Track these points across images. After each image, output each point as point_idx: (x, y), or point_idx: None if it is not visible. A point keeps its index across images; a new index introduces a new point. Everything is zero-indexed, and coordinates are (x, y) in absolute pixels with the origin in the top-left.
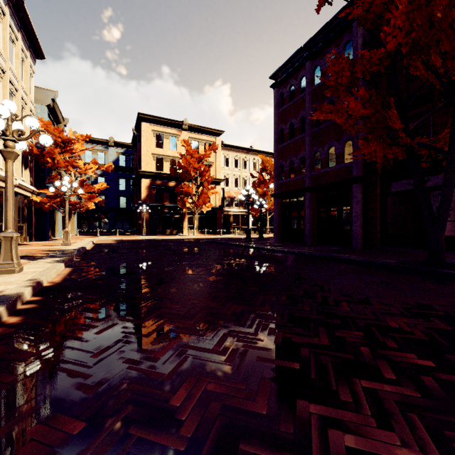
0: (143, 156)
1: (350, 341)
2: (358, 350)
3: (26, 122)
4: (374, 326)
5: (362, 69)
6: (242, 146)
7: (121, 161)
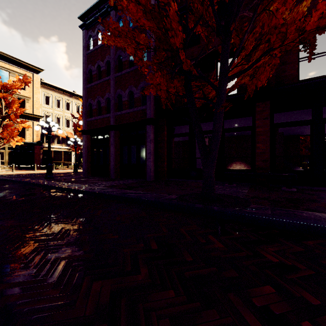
0: None
1: None
2: None
3: None
4: None
5: None
6: (65, 89)
7: None
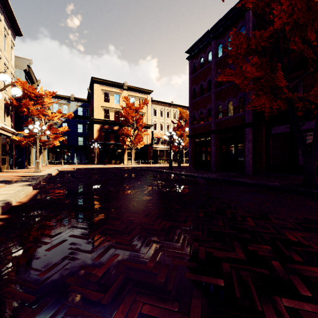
0: (95, 107)
1: (261, 255)
2: (271, 264)
3: (0, 77)
4: (277, 240)
5: (255, 42)
6: (166, 102)
7: (80, 112)
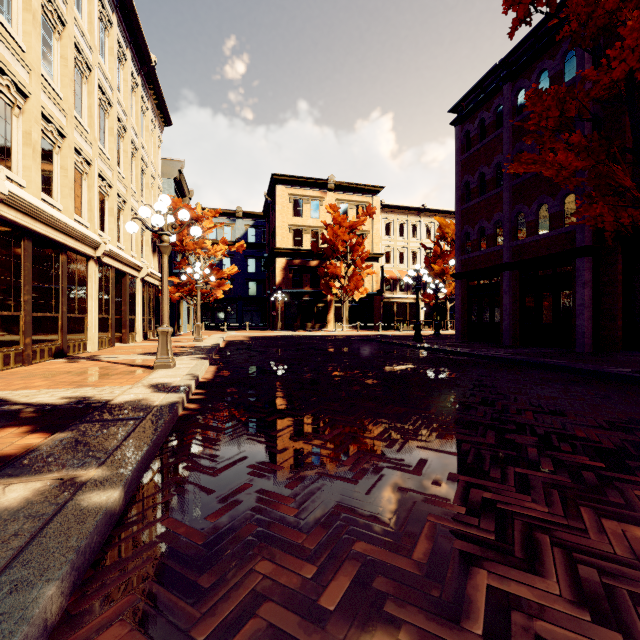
0: (278, 228)
1: (519, 443)
2: (525, 449)
3: (179, 215)
4: (555, 434)
5: (577, 105)
6: (410, 206)
7: (251, 236)
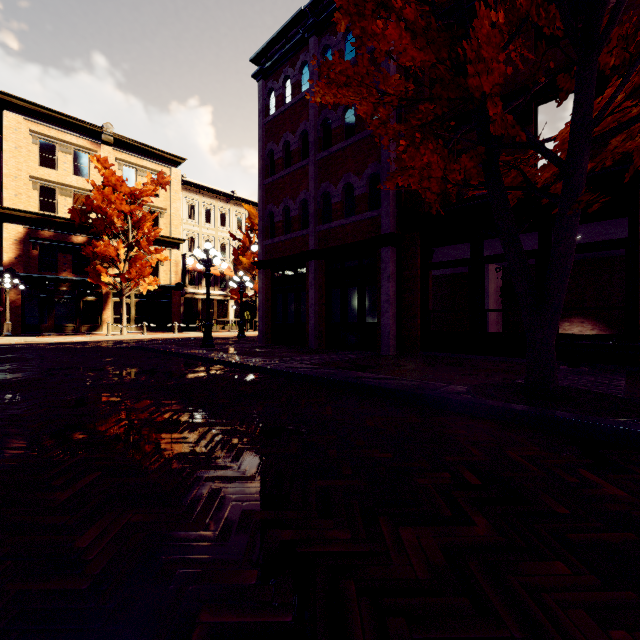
0: (9, 177)
1: None
2: None
3: None
4: None
5: None
6: (218, 189)
7: None
